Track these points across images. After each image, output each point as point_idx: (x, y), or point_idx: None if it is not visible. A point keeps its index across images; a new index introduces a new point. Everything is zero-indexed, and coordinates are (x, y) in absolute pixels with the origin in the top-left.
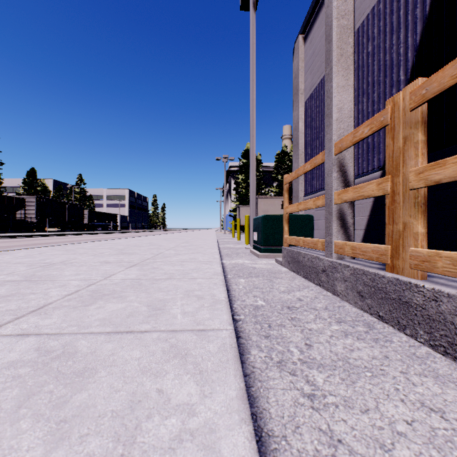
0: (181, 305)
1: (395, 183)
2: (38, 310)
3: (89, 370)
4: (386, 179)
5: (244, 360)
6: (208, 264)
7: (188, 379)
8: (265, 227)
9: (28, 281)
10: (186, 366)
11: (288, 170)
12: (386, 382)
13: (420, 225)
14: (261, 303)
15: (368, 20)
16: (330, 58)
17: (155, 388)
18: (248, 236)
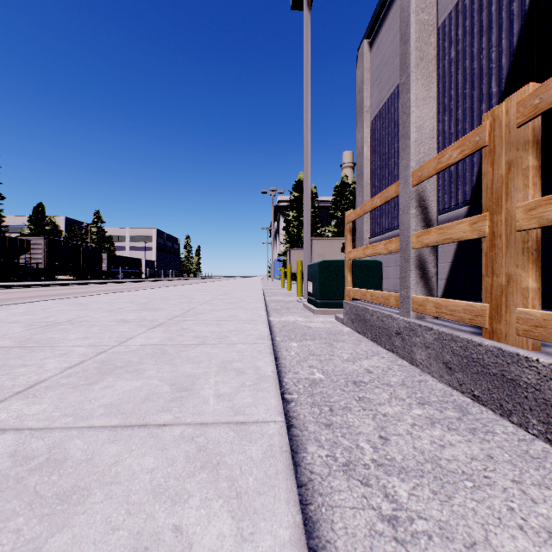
0: (214, 383)
1: (495, 222)
2: (26, 391)
3: (79, 491)
4: (483, 217)
5: (299, 462)
6: (252, 324)
7: (220, 507)
8: (323, 276)
9: (21, 348)
10: (217, 484)
11: (350, 205)
12: (495, 497)
13: (531, 278)
14: (319, 377)
15: (451, 19)
16: (407, 63)
17: (171, 525)
18: (300, 286)
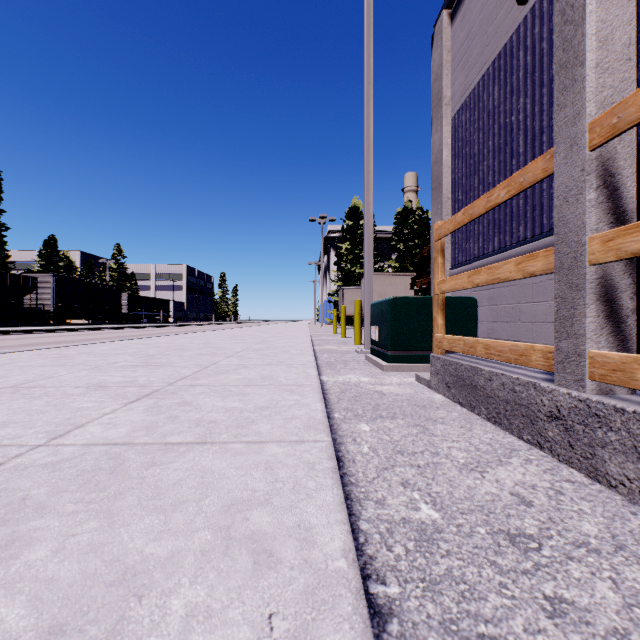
0: (180, 624)
1: None
2: None
3: None
4: None
5: None
6: (296, 393)
7: None
8: (395, 318)
9: None
10: None
11: (414, 235)
12: None
13: None
14: (430, 516)
15: None
16: None
17: None
18: (359, 332)
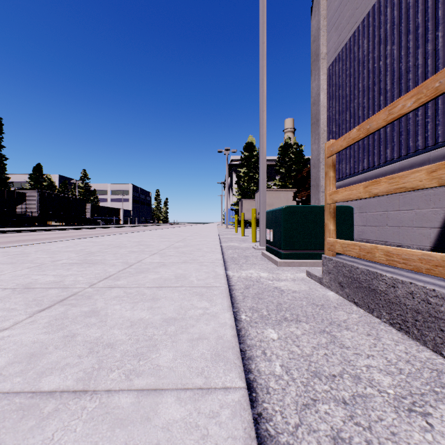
0: None
1: None
2: None
3: None
4: None
5: None
6: (205, 297)
7: None
8: (287, 223)
9: None
10: None
11: (292, 162)
12: None
13: None
14: None
15: None
16: None
17: None
18: (255, 233)
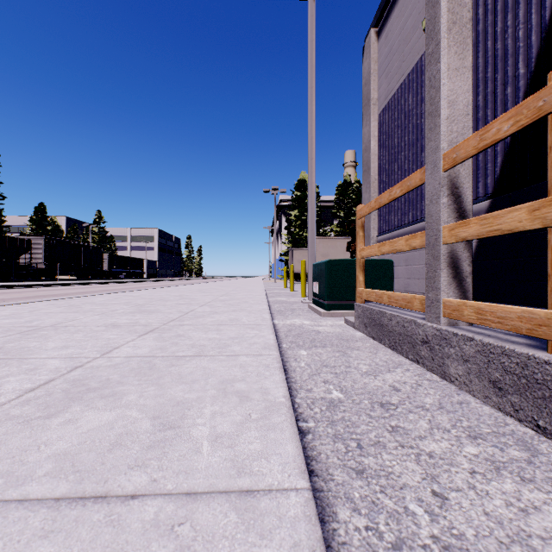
0: (210, 415)
1: None
2: None
3: None
4: (550, 201)
5: (328, 540)
6: (256, 329)
7: None
8: (330, 276)
9: None
10: None
11: (352, 204)
12: None
13: None
14: (338, 396)
15: None
16: (436, 29)
17: None
18: (304, 287)
